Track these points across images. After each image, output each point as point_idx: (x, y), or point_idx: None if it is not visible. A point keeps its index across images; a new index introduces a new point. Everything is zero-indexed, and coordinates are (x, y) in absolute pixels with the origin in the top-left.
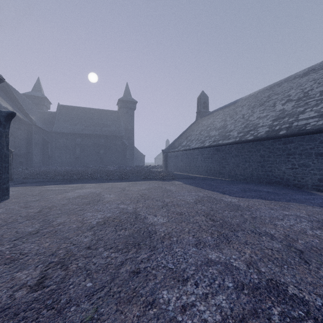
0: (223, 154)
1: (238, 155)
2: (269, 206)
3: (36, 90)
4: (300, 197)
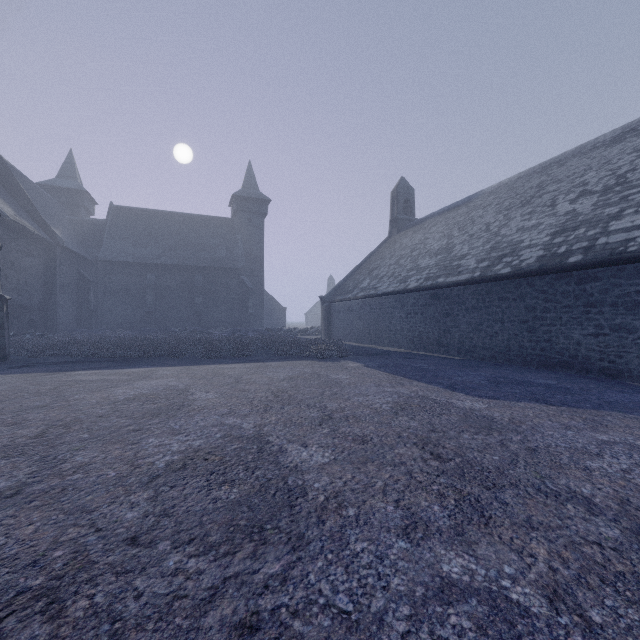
0: (447, 305)
1: (480, 306)
2: (560, 420)
3: (65, 175)
4: (621, 398)
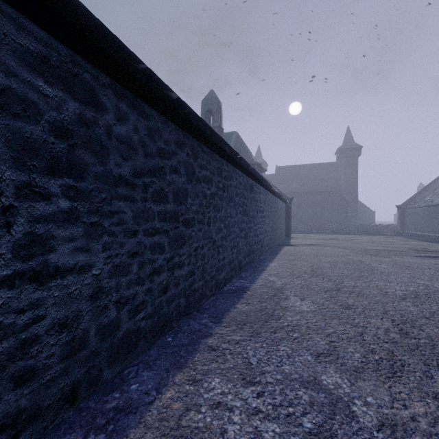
0: None
1: None
2: None
3: (257, 156)
4: None
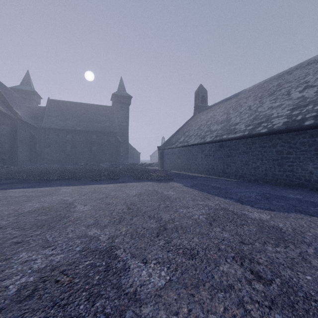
0: (228, 151)
1: (248, 151)
2: None
3: (25, 83)
4: None
